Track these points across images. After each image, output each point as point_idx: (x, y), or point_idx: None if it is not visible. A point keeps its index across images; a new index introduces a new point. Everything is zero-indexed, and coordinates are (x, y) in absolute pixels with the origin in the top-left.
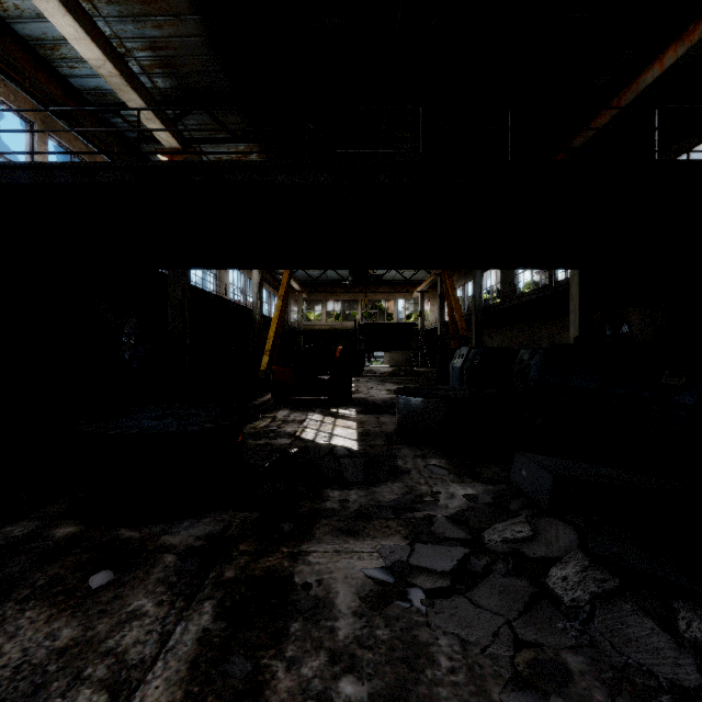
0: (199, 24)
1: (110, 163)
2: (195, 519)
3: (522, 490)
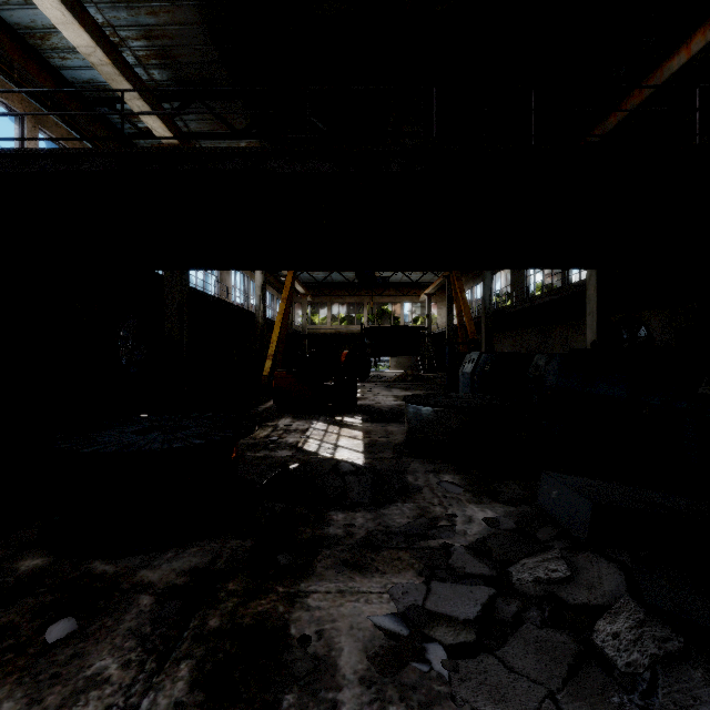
0: (196, 11)
1: (90, 150)
2: (181, 548)
3: (552, 517)
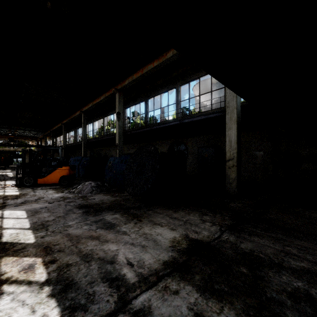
0: None
1: None
2: None
3: None
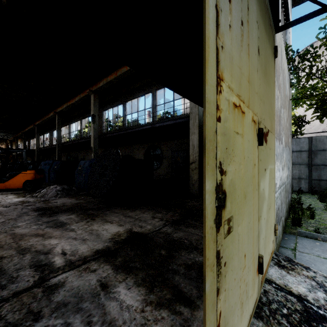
0: None
1: None
2: None
3: None
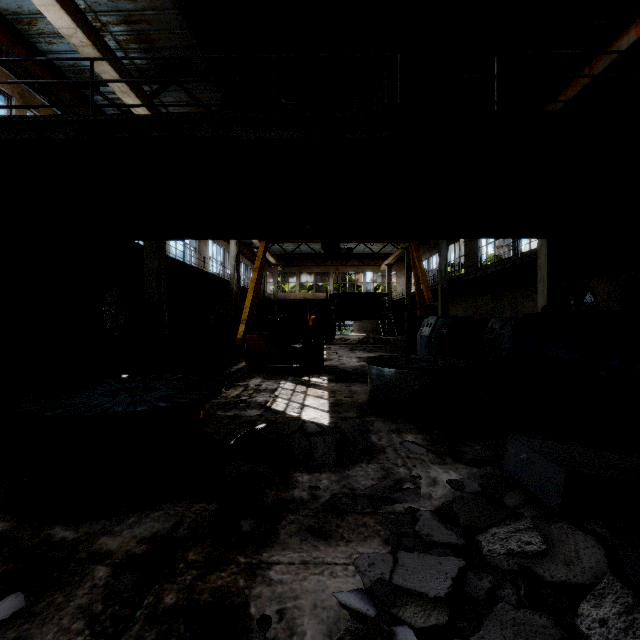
0: None
1: (61, 117)
2: (144, 512)
3: (520, 482)
